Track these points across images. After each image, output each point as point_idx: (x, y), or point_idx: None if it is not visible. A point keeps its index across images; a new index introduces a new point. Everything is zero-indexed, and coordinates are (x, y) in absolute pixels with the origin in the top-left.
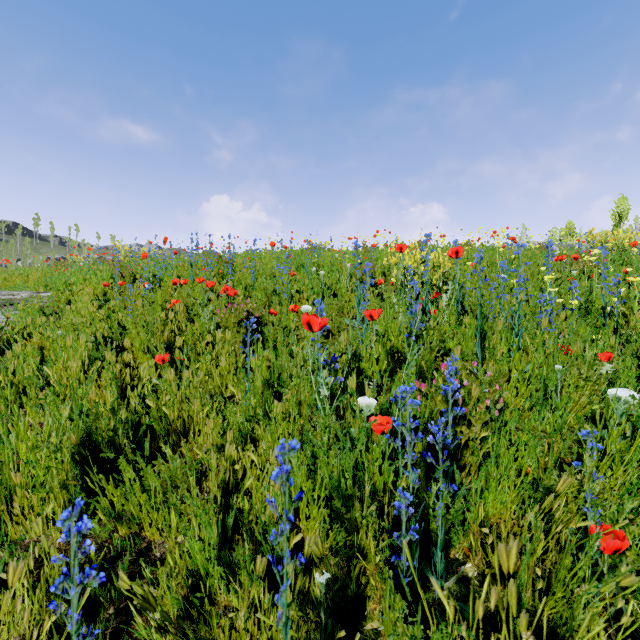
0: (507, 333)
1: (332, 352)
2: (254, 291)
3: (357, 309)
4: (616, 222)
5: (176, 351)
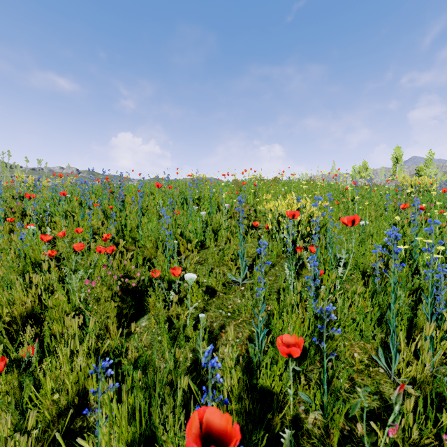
0: (406, 309)
1: (224, 364)
2: (140, 231)
3: (241, 264)
4: (394, 163)
5: (21, 349)
